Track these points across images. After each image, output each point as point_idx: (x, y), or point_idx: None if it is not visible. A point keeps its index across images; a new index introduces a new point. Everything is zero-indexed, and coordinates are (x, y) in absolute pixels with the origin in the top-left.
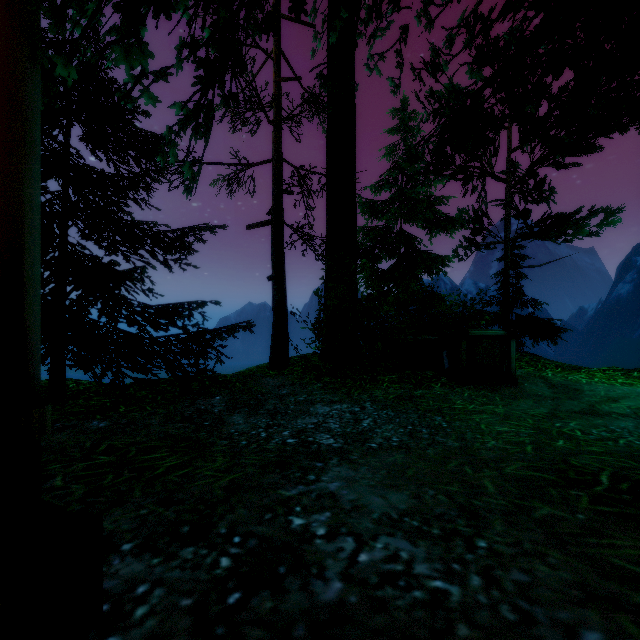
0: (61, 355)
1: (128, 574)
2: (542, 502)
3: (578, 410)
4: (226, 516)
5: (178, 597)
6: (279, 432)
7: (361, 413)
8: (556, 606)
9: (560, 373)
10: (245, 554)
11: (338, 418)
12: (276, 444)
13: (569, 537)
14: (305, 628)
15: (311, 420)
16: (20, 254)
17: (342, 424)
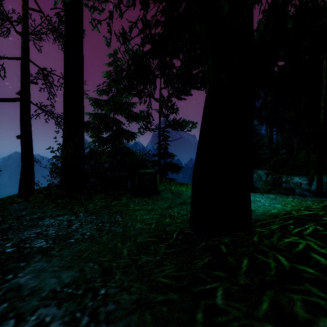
0: None
1: None
2: (145, 254)
3: (179, 203)
4: None
5: None
6: (3, 245)
7: (75, 220)
8: (120, 320)
9: (177, 187)
10: None
11: (57, 226)
12: None
13: (147, 272)
14: None
15: (36, 231)
16: None
17: (58, 230)
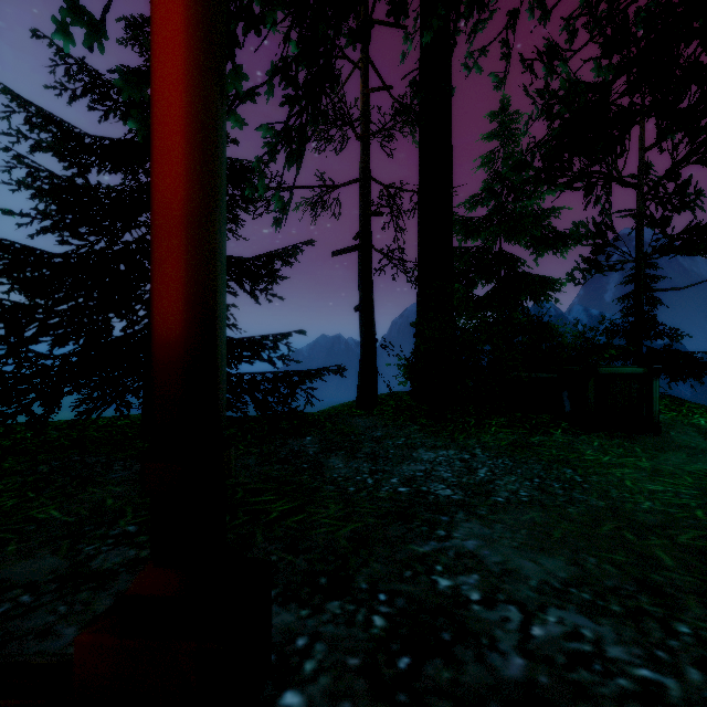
0: None
1: (281, 624)
2: None
3: None
4: (361, 570)
5: (343, 655)
6: (386, 479)
7: (473, 461)
8: None
9: None
10: (397, 614)
11: (448, 466)
12: (387, 492)
13: None
14: (499, 706)
15: (417, 467)
16: (214, 296)
17: (454, 473)
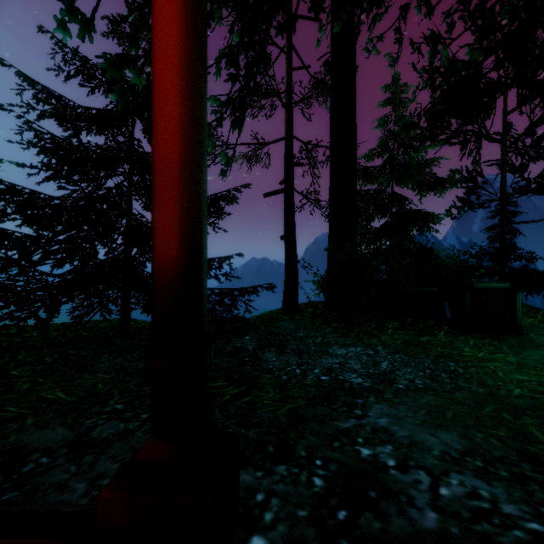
0: (128, 300)
1: (242, 483)
2: None
3: None
4: (300, 441)
5: (293, 508)
6: (310, 370)
7: (376, 356)
8: None
9: None
10: (332, 476)
11: (357, 359)
12: (313, 380)
13: None
14: None
15: (334, 360)
16: (200, 229)
17: (363, 365)
